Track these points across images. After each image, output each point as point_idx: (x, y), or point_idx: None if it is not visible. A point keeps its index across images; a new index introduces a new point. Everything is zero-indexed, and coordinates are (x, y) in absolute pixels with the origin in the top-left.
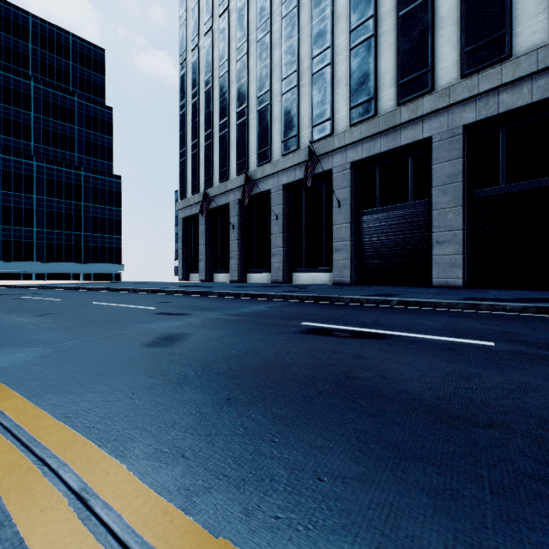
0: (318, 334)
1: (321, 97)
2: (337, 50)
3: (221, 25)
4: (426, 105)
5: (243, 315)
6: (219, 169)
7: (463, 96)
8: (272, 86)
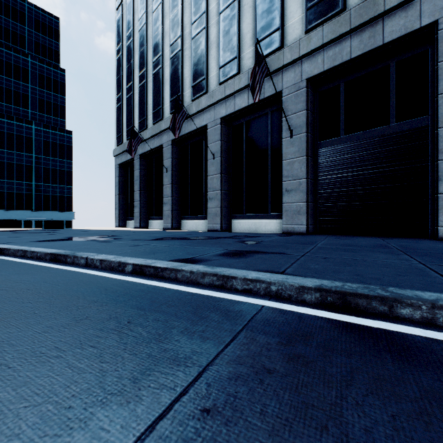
0: None
1: (267, 4)
2: None
3: None
4: None
5: None
6: (152, 109)
7: None
8: (208, 7)
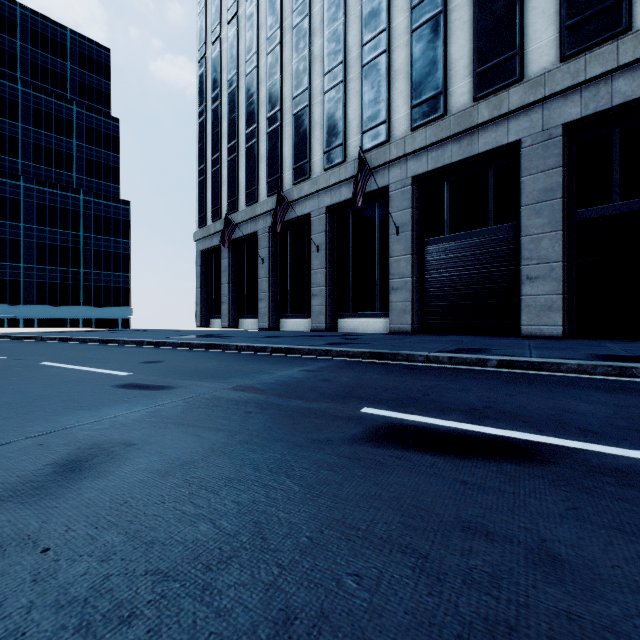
0: (401, 444)
1: (374, 94)
2: (395, 33)
3: (248, 10)
4: (513, 98)
5: (261, 389)
6: (245, 189)
7: (564, 85)
8: (311, 83)
